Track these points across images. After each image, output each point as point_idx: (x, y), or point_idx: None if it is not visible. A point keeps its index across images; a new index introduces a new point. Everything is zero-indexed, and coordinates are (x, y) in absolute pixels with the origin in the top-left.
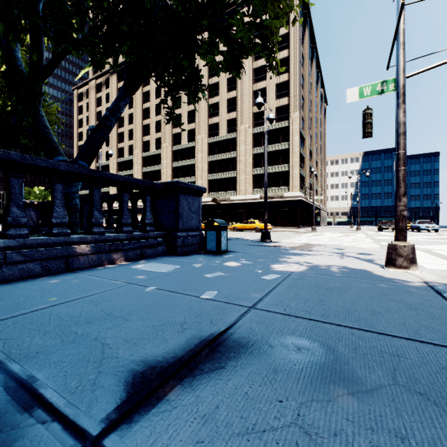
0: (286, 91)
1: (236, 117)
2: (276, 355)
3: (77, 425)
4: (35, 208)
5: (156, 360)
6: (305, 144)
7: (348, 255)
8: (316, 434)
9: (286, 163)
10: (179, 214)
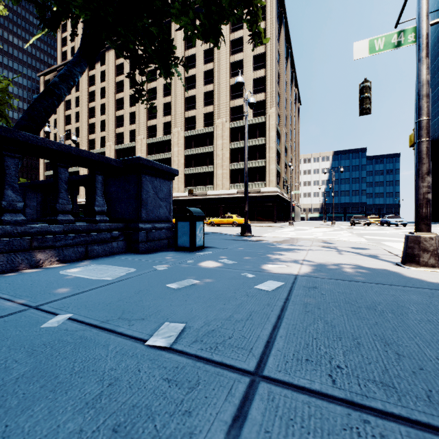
0: (263, 86)
1: (213, 111)
2: None
3: None
4: None
5: None
6: (281, 141)
7: (343, 250)
8: None
9: (263, 159)
10: (142, 200)
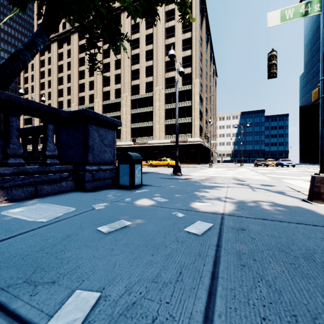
0: (190, 63)
1: (152, 81)
2: None
3: None
4: None
5: None
6: (203, 104)
7: (255, 187)
8: None
9: (190, 116)
10: (89, 145)
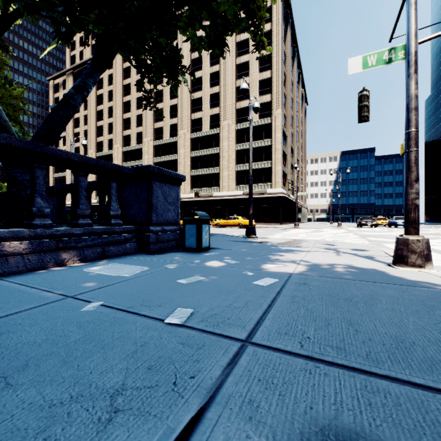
0: (269, 88)
1: (219, 113)
2: None
3: None
4: None
5: None
6: (287, 142)
7: (342, 251)
8: None
9: (269, 160)
10: (153, 204)
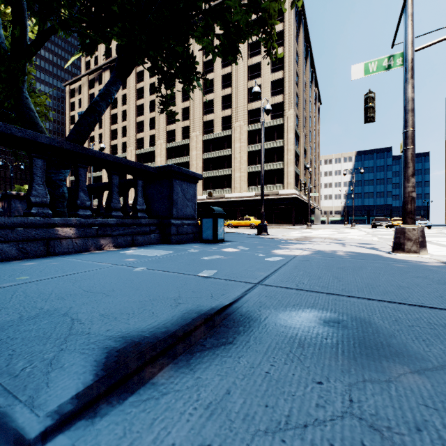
0: (281, 88)
1: (231, 114)
2: (299, 329)
3: (5, 423)
4: (21, 200)
5: (141, 335)
6: (300, 142)
7: (349, 244)
8: (389, 430)
9: (281, 161)
10: (173, 200)
